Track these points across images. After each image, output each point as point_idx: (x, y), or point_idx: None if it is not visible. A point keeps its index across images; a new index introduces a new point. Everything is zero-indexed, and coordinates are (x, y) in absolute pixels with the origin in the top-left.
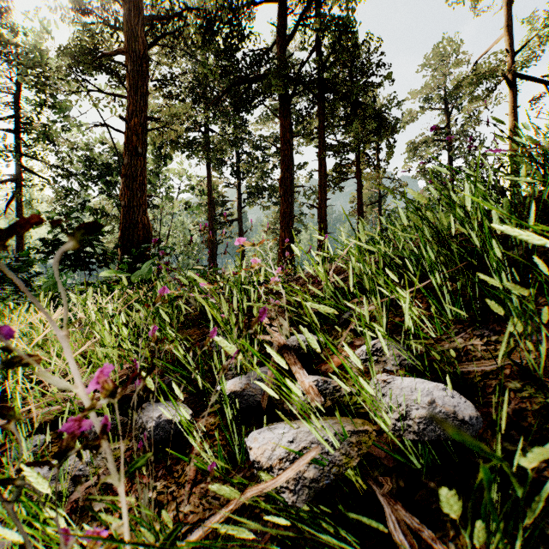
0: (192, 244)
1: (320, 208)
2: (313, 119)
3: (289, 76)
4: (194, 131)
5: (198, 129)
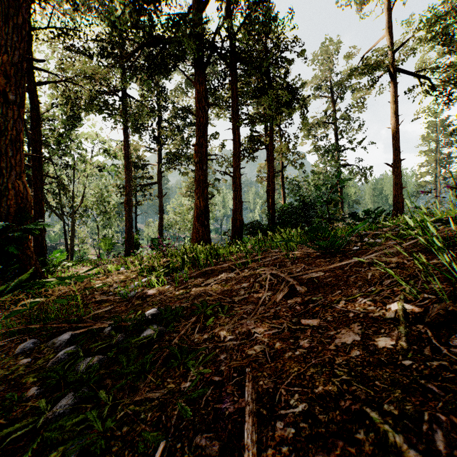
0: (110, 206)
1: (235, 176)
2: (227, 90)
3: (204, 37)
4: (109, 94)
5: (114, 92)
